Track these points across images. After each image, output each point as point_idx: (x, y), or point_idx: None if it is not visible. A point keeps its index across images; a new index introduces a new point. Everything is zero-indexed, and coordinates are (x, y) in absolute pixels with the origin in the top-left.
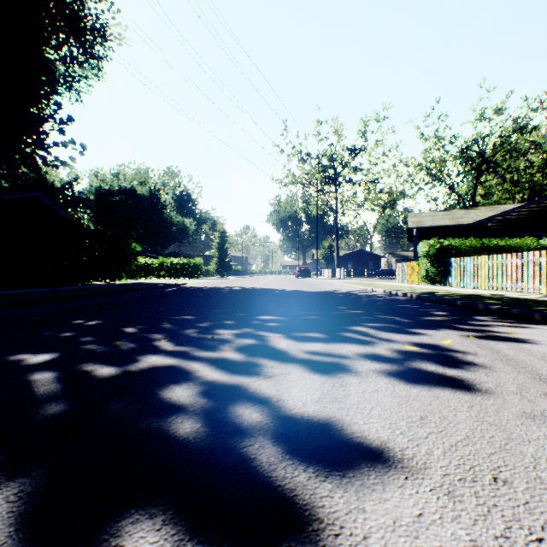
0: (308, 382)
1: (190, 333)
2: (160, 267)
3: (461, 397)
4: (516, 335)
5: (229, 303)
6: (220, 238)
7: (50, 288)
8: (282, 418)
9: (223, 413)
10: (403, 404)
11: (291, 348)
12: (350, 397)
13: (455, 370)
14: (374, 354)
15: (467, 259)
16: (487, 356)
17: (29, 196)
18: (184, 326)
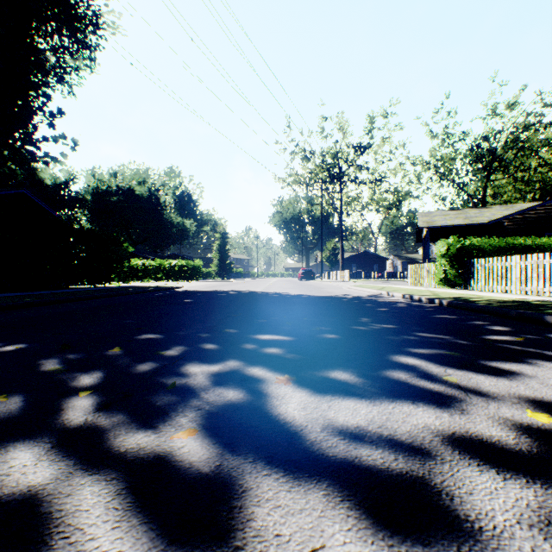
0: None
1: (140, 373)
2: (157, 269)
3: None
4: None
5: (221, 313)
6: (221, 239)
7: (23, 292)
8: None
9: None
10: None
11: (312, 417)
12: None
13: None
14: (485, 440)
15: (494, 259)
16: None
17: (15, 193)
18: (141, 354)
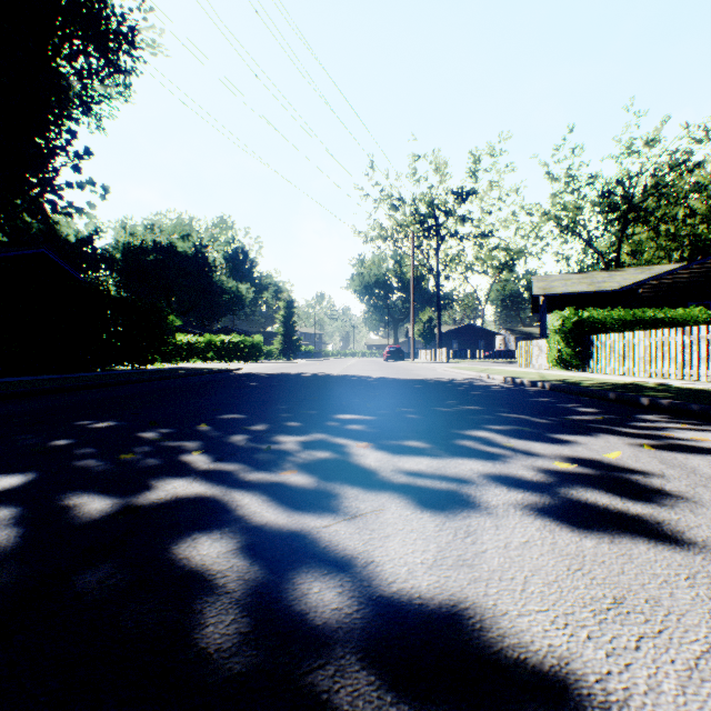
0: (414, 527)
1: (236, 441)
2: (206, 346)
3: (668, 556)
4: (710, 444)
5: (295, 396)
6: (286, 309)
7: (57, 375)
8: (375, 602)
9: (274, 591)
10: (578, 572)
11: (385, 465)
12: (486, 556)
13: (641, 504)
14: (510, 475)
15: (615, 336)
16: (682, 479)
17: (33, 253)
18: (229, 429)
